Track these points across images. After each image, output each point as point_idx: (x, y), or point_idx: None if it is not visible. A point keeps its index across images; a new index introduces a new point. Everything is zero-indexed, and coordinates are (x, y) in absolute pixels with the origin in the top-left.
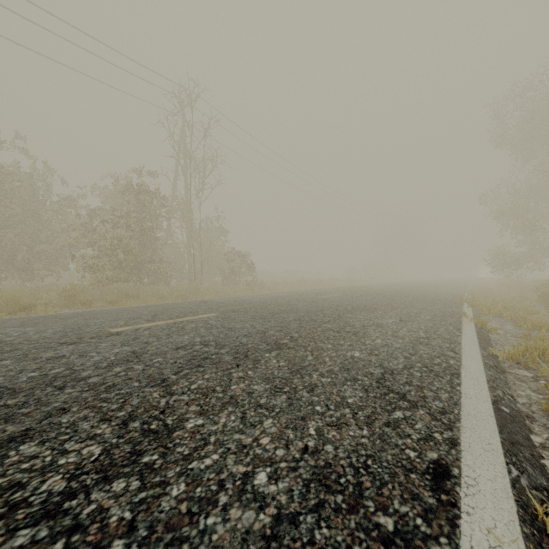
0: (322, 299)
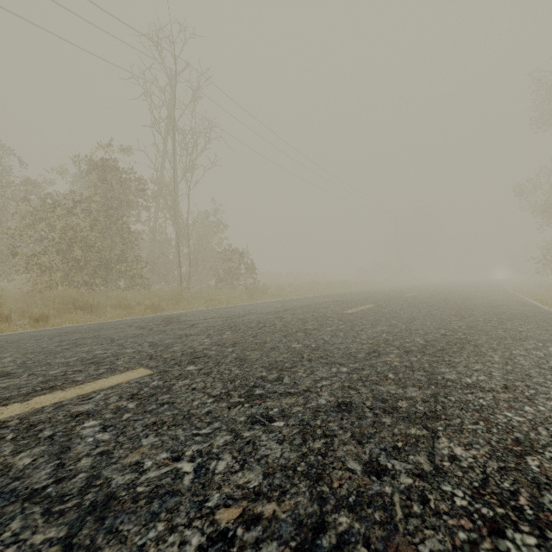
0: (356, 317)
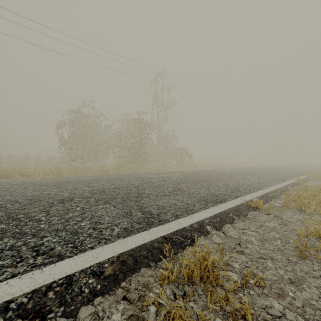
0: (226, 171)
